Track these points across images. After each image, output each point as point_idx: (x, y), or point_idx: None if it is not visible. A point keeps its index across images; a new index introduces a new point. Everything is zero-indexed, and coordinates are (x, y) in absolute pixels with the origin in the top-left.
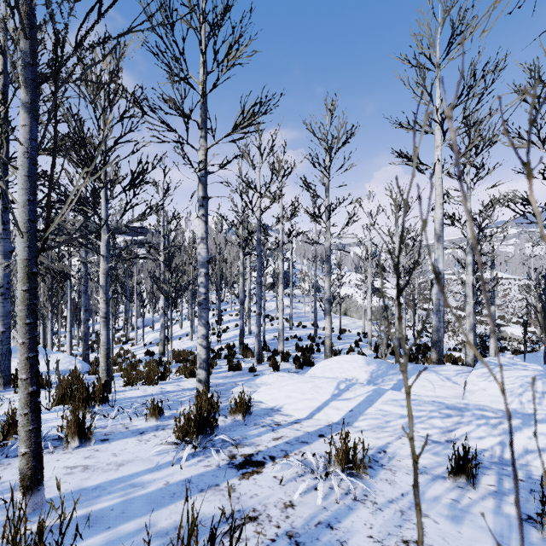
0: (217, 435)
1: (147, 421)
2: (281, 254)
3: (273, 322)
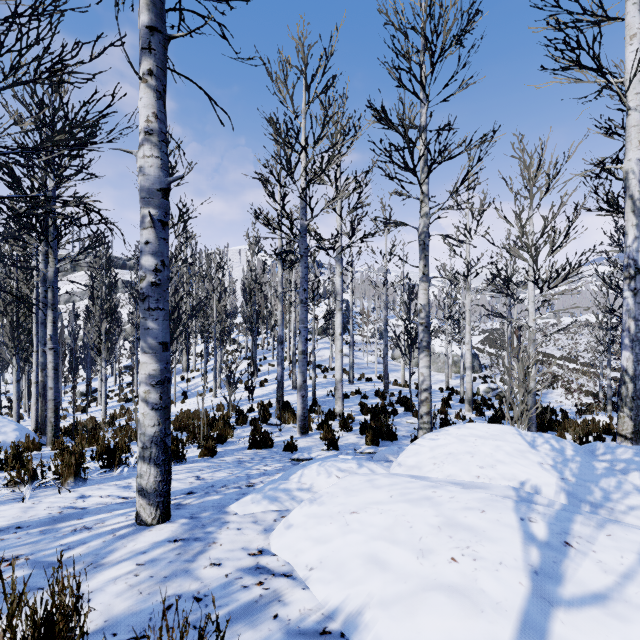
0: None
1: None
2: (340, 265)
3: (327, 374)
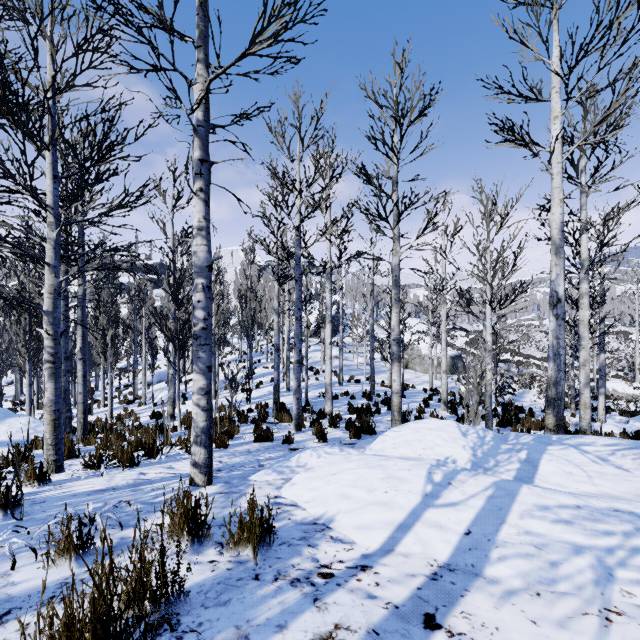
0: (180, 625)
1: (48, 566)
2: (329, 283)
3: (318, 376)
